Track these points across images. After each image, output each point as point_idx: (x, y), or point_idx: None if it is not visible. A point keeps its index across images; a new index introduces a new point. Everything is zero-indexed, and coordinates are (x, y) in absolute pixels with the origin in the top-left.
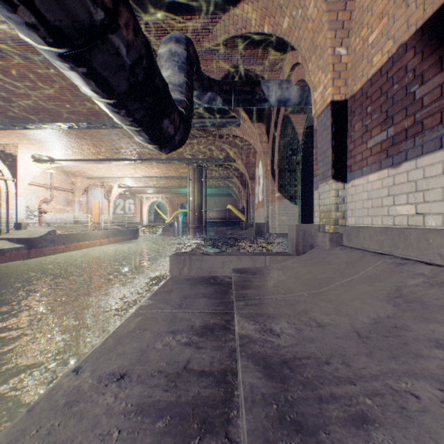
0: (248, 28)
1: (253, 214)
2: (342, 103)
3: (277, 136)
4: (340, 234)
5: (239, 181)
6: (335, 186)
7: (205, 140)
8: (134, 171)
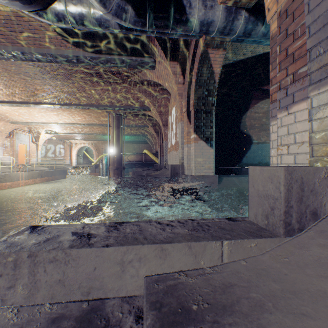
0: None
1: (166, 156)
2: None
3: (194, 75)
4: None
5: (154, 129)
6: None
7: (122, 86)
8: (57, 117)
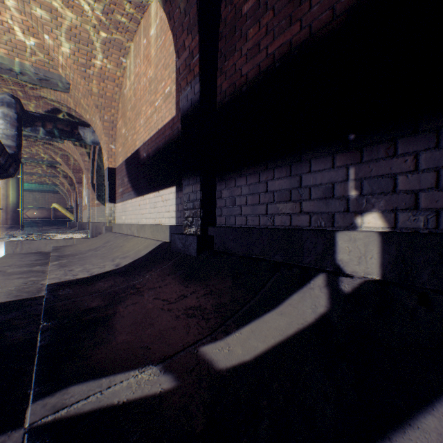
0: (66, 103)
1: (81, 214)
2: (114, 169)
3: (96, 160)
4: (112, 227)
5: (68, 181)
6: (110, 205)
7: (25, 142)
8: None
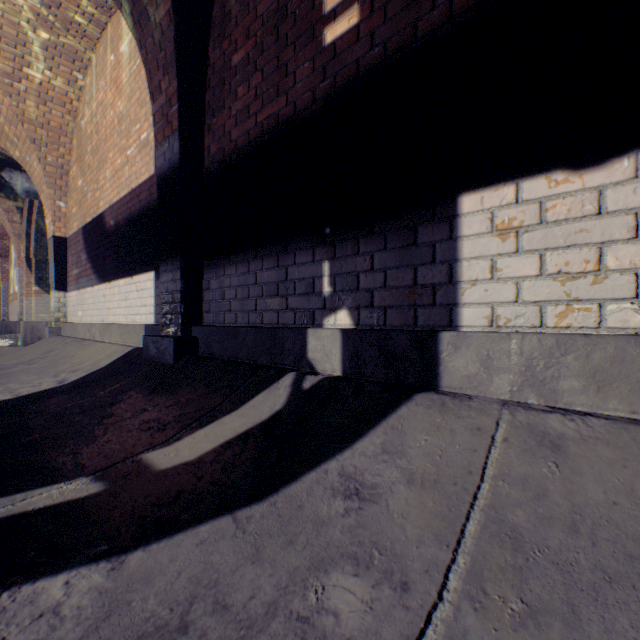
0: None
1: (7, 308)
2: (64, 238)
3: (35, 222)
4: (60, 328)
5: None
6: (59, 295)
7: None
8: None
